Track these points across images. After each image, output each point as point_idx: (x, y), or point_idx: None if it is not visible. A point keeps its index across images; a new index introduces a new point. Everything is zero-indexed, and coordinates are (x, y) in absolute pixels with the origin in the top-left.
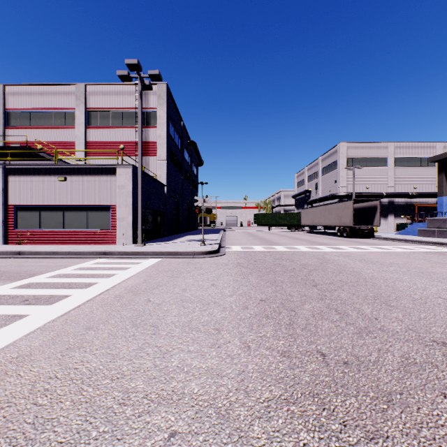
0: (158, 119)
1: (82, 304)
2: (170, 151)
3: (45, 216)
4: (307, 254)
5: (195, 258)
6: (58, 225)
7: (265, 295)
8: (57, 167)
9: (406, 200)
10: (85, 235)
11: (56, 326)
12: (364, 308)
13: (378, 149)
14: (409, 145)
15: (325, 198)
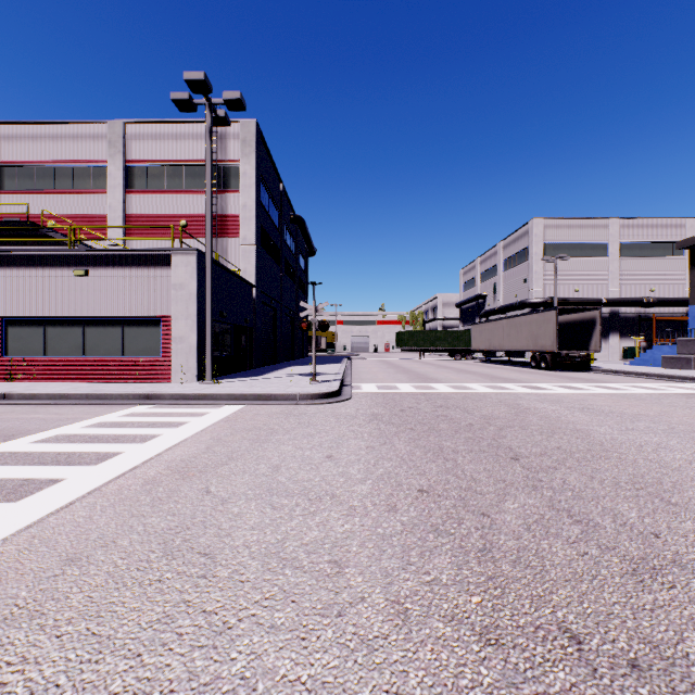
0: (243, 179)
1: (76, 501)
2: (261, 231)
3: (53, 335)
4: (489, 398)
5: (301, 406)
6: (74, 349)
7: (427, 480)
8: (73, 254)
9: (637, 310)
10: (119, 365)
11: (5, 555)
12: (622, 509)
13: (594, 228)
14: (643, 223)
15: (510, 306)
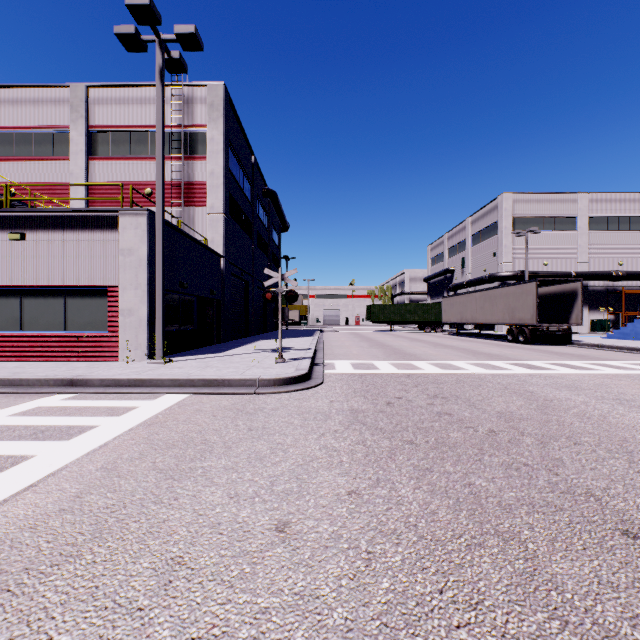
0: (210, 145)
1: None
2: (230, 201)
3: None
4: (488, 382)
5: (259, 395)
6: (11, 323)
7: (501, 639)
8: (8, 216)
9: (606, 283)
10: (61, 341)
11: None
12: None
13: (563, 203)
14: (611, 197)
15: (479, 280)
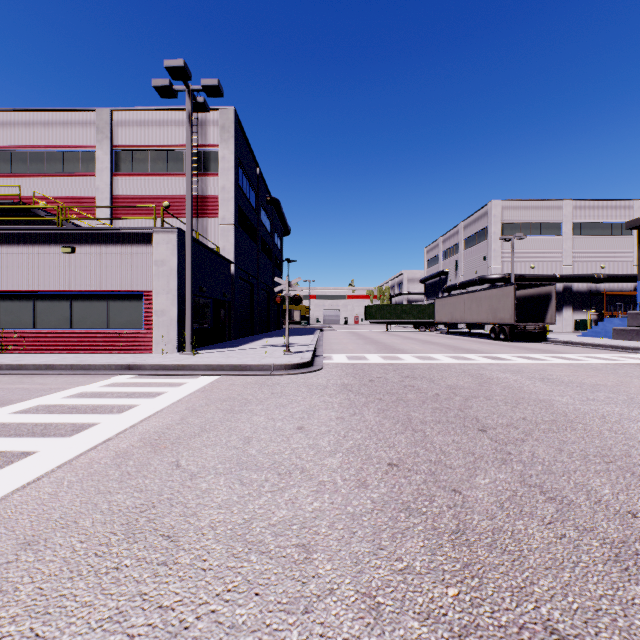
0: (222, 163)
1: (44, 475)
2: (239, 212)
3: (41, 309)
4: (453, 368)
5: (274, 376)
6: (62, 322)
7: (397, 453)
8: (61, 233)
9: (589, 285)
10: (104, 337)
11: None
12: (595, 485)
13: (549, 210)
14: (594, 204)
15: (470, 282)
